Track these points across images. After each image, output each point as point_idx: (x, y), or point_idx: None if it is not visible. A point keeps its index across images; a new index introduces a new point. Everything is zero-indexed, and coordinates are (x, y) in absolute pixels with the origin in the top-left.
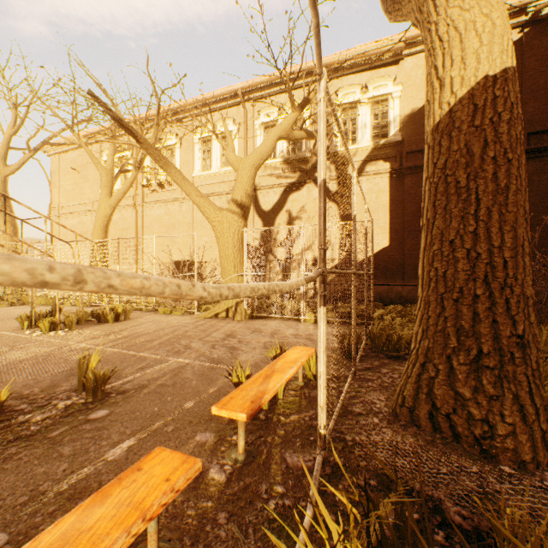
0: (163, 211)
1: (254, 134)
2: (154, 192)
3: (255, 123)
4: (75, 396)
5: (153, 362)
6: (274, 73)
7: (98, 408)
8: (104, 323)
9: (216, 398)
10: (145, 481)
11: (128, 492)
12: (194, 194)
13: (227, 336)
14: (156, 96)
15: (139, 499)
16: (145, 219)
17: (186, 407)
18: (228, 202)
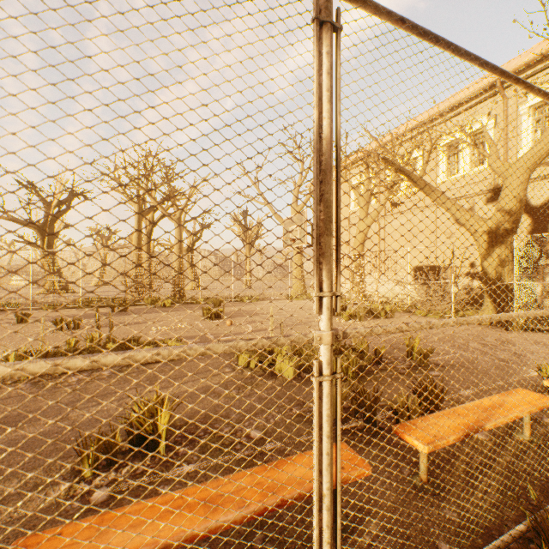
0: (404, 221)
1: (517, 121)
2: (395, 205)
3: (519, 109)
4: (408, 361)
5: (445, 351)
6: (548, 37)
7: (430, 370)
8: (377, 318)
9: (522, 385)
10: (524, 396)
11: (518, 397)
12: (454, 210)
13: (502, 342)
14: (429, 142)
15: (527, 401)
16: (387, 230)
17: (497, 384)
18: (479, 203)
